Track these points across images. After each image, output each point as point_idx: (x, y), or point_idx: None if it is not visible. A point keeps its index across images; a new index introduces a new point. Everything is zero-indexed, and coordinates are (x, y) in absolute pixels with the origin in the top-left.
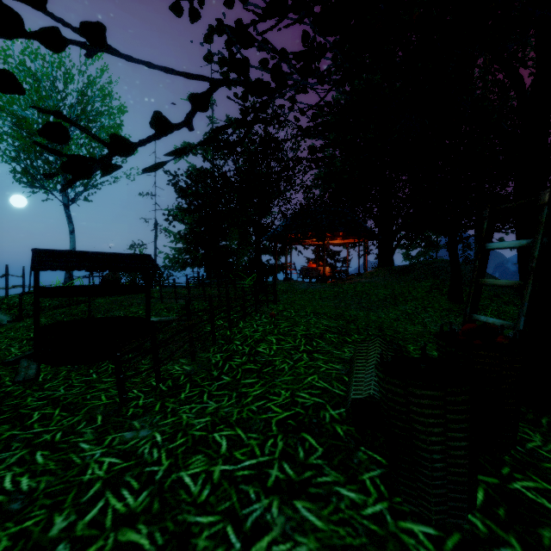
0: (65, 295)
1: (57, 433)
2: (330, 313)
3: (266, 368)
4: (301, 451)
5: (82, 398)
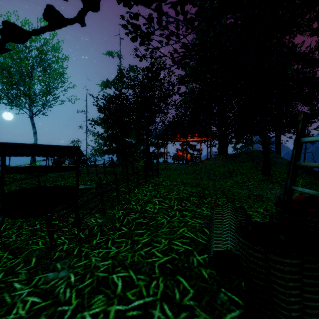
0: (22, 172)
1: (0, 273)
2: (191, 183)
3: (151, 222)
4: (177, 293)
5: (25, 243)
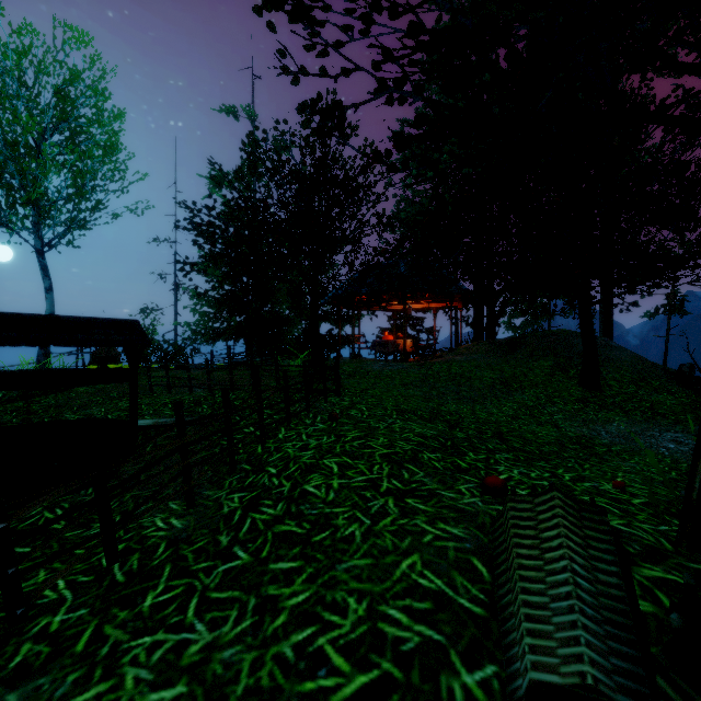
0: None
1: None
2: (420, 410)
3: (319, 535)
4: None
5: None
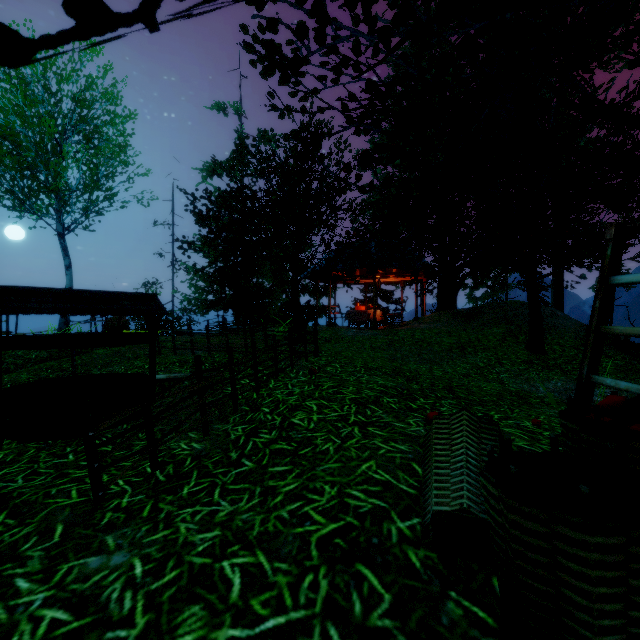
0: (39, 347)
1: None
2: (385, 368)
3: (303, 450)
4: (357, 601)
5: (44, 493)
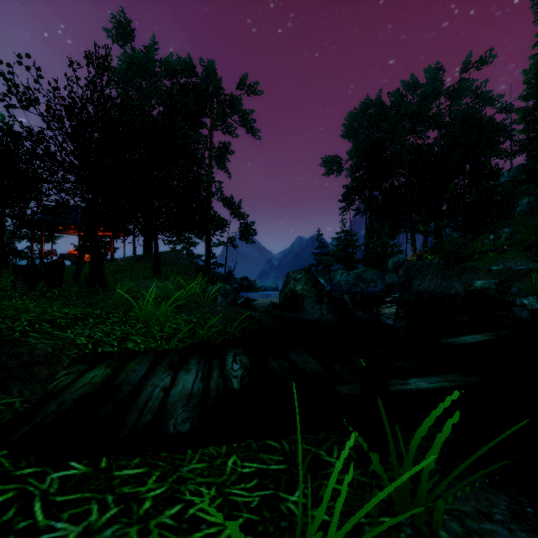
0: None
1: None
2: None
3: None
4: None
5: None
